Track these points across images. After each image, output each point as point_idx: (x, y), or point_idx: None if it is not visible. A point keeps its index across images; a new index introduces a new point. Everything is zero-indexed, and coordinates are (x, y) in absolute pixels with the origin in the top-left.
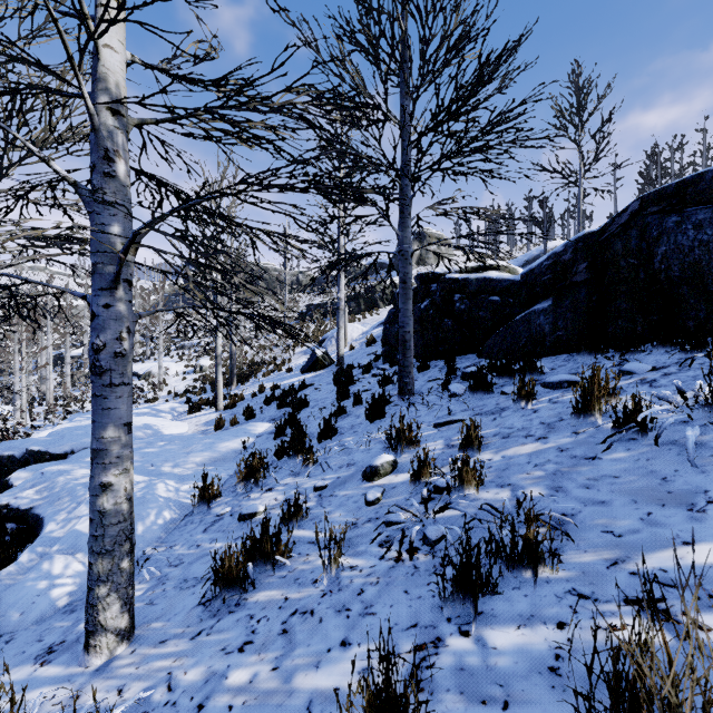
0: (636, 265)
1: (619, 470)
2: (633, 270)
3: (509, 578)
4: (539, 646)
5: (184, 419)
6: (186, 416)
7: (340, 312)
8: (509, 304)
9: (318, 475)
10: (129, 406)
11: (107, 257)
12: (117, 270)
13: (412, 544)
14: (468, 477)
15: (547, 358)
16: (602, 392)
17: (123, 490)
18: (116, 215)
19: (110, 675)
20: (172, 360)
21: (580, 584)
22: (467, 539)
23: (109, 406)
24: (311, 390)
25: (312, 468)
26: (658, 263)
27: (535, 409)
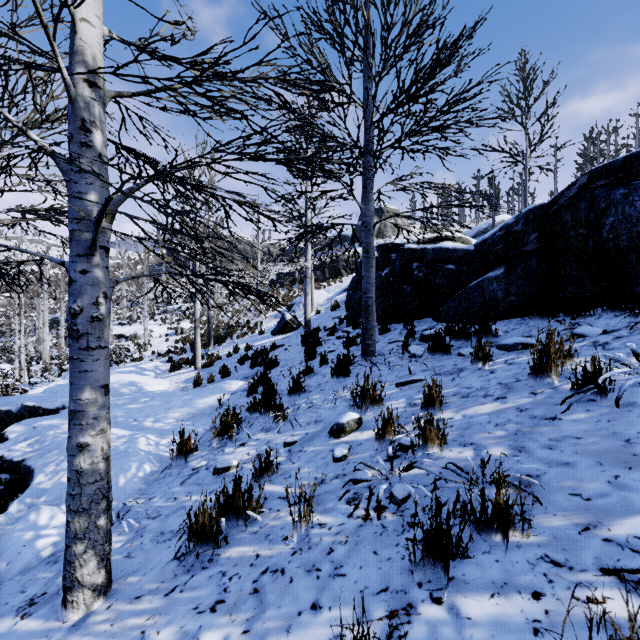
0: (585, 235)
1: (581, 431)
2: (582, 239)
3: (479, 541)
4: (516, 618)
5: (166, 377)
6: (168, 374)
7: (307, 280)
8: (464, 272)
9: (287, 431)
10: (106, 368)
11: (84, 225)
12: (93, 236)
13: (380, 503)
14: (432, 436)
15: (500, 321)
16: (558, 354)
17: (99, 450)
18: (93, 184)
19: (86, 632)
20: (155, 323)
21: (553, 550)
22: (437, 503)
23: (86, 368)
24: (281, 351)
25: (282, 424)
26: (607, 233)
27: (492, 370)
